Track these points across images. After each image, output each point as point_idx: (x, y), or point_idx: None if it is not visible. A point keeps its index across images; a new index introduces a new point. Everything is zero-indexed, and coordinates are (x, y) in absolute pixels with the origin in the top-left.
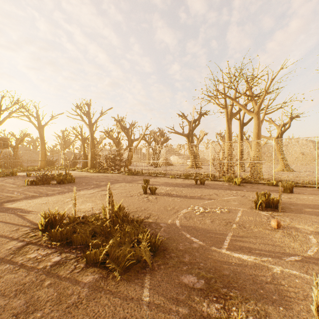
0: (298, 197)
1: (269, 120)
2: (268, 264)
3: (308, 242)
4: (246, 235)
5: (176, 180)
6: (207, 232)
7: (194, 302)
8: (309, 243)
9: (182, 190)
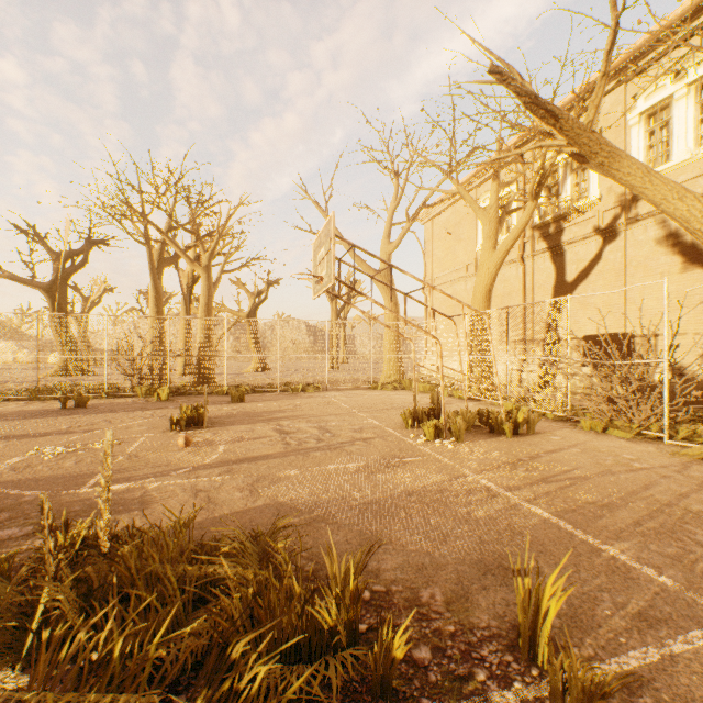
0: (247, 406)
1: (238, 282)
2: (147, 484)
3: (214, 453)
4: (135, 464)
5: (3, 405)
6: (61, 477)
7: (8, 549)
8: (214, 453)
9: (19, 424)
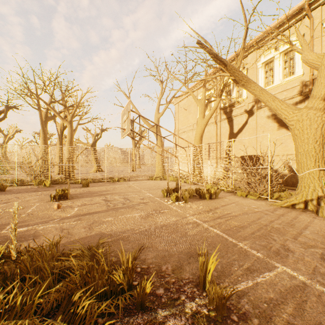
0: (90, 189)
1: (87, 129)
2: (37, 227)
3: (72, 211)
4: (31, 218)
5: None
6: None
7: None
8: (72, 211)
9: None
